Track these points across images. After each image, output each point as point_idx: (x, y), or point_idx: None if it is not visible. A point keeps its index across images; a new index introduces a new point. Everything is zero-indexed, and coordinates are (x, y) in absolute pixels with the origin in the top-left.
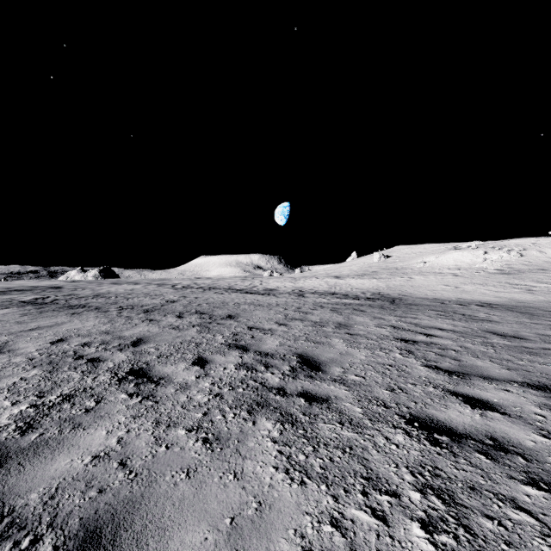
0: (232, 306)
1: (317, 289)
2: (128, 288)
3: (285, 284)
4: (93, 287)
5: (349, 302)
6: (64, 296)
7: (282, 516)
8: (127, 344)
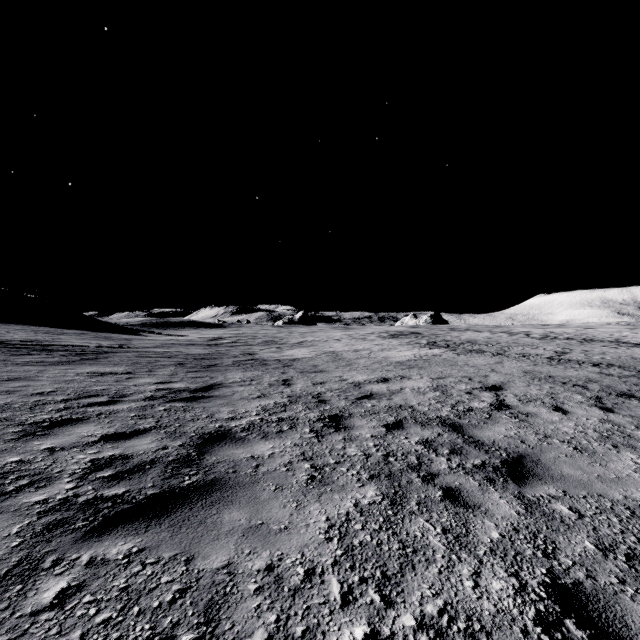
0: None
1: None
2: (482, 336)
3: None
4: (447, 334)
5: None
6: (445, 341)
7: None
8: (585, 380)
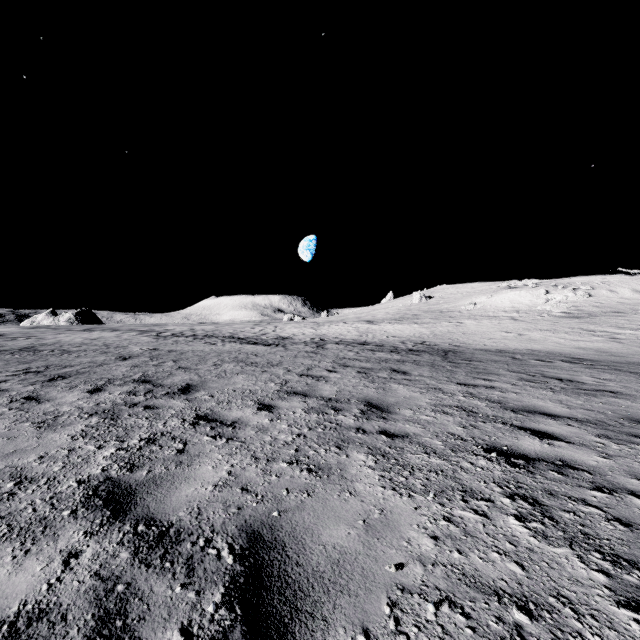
0: (210, 365)
1: (343, 337)
2: (93, 337)
3: (304, 331)
4: (45, 336)
5: (386, 357)
6: None
7: None
8: None
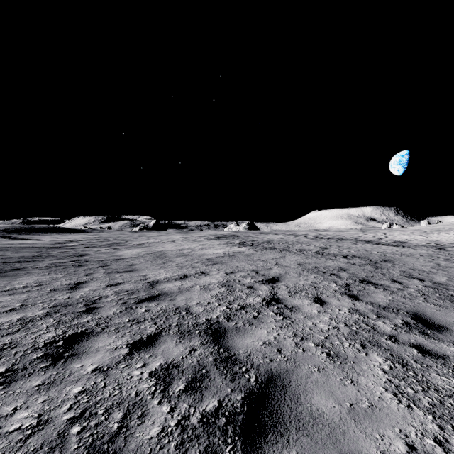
0: (378, 254)
1: None
2: (278, 237)
3: (414, 237)
4: (255, 236)
5: None
6: (252, 241)
7: None
8: (338, 269)
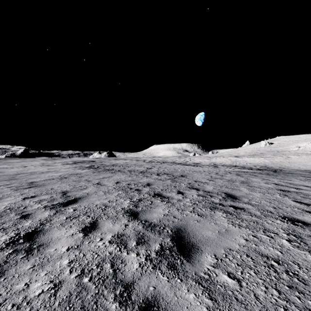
0: (180, 171)
1: (224, 163)
2: (124, 162)
3: (204, 160)
4: (108, 161)
5: (246, 171)
6: (100, 165)
7: (235, 233)
8: (145, 185)
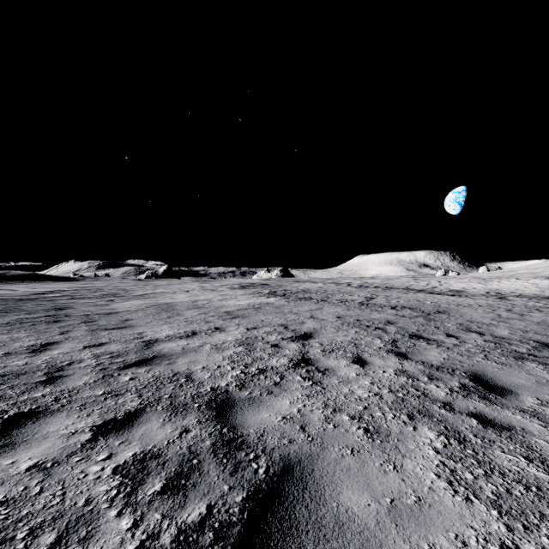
0: (431, 304)
1: (521, 292)
2: (316, 286)
3: (472, 285)
4: (289, 285)
5: None
6: (284, 291)
7: None
8: (385, 323)
